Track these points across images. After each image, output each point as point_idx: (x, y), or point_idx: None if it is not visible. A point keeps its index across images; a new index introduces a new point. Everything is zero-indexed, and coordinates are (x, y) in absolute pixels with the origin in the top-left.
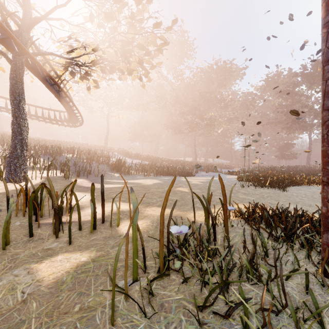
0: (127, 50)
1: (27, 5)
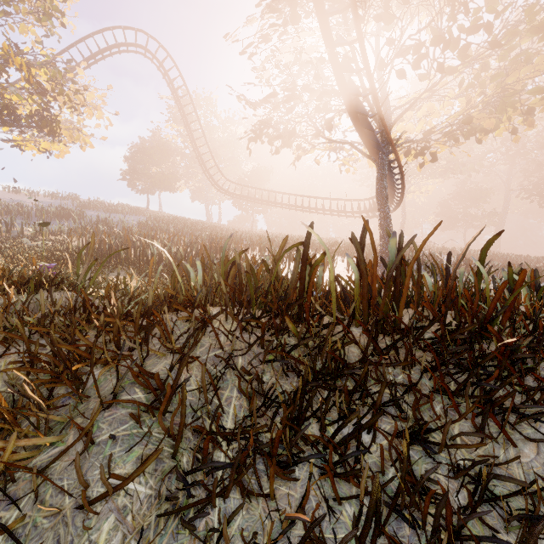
0: (510, 104)
1: (387, 102)
